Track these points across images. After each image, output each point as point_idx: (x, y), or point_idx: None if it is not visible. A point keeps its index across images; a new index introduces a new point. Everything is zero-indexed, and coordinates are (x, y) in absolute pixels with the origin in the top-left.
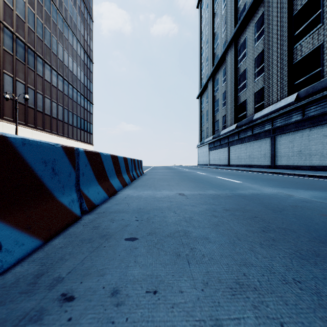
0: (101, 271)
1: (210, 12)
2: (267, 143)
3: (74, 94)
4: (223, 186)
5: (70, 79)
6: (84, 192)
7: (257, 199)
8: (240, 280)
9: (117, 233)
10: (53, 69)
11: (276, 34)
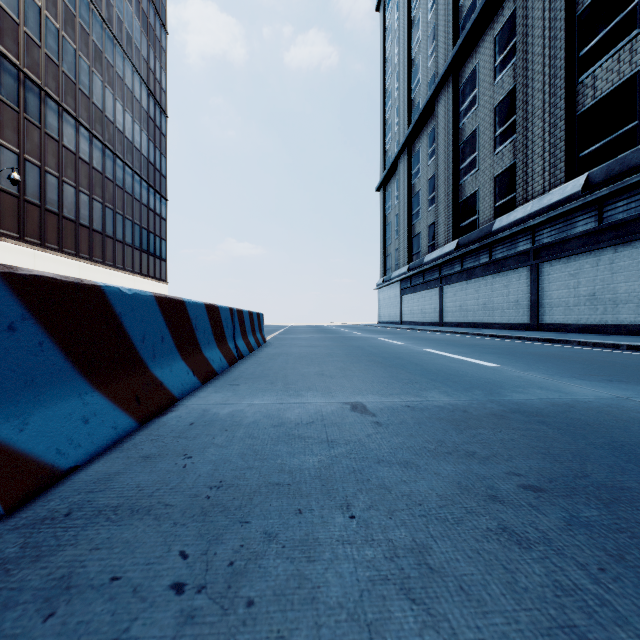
0: None
1: (404, 18)
2: (523, 278)
3: (128, 178)
4: (459, 378)
5: (118, 148)
6: None
7: (589, 428)
8: None
9: None
10: (81, 124)
11: (541, 55)
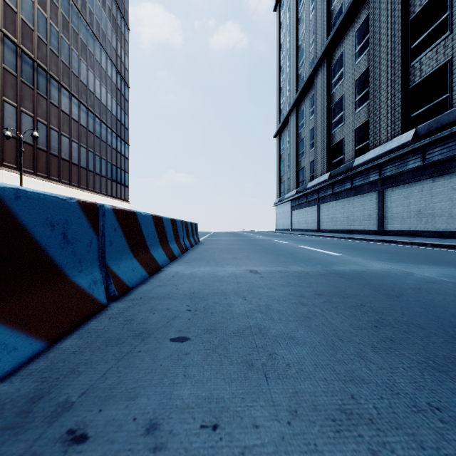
0: (132, 390)
1: (293, 16)
2: (373, 199)
3: (103, 131)
4: (312, 260)
5: (97, 111)
6: (112, 269)
7: (363, 279)
8: (347, 407)
9: (159, 330)
10: (73, 95)
11: (386, 47)
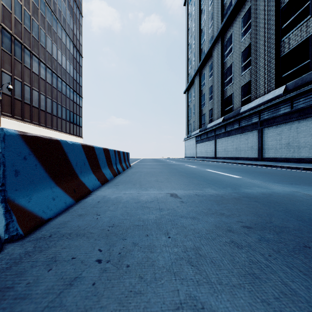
0: None
1: (197, 9)
2: (255, 135)
3: (63, 87)
4: (221, 182)
5: (59, 73)
6: (18, 203)
7: (277, 203)
8: None
9: None
10: (41, 61)
11: (263, 27)
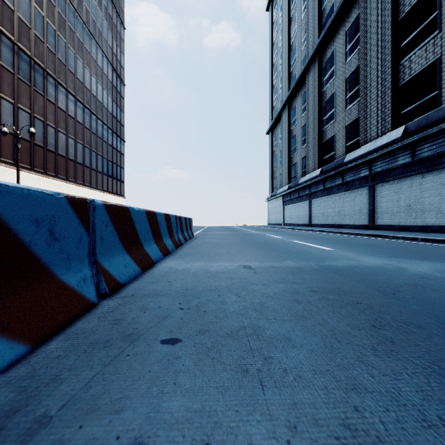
0: (117, 402)
1: (285, 16)
2: (364, 194)
3: (99, 127)
4: (306, 255)
5: (93, 107)
6: (103, 266)
7: (357, 274)
8: (351, 421)
9: (150, 330)
10: (69, 93)
11: (376, 45)
